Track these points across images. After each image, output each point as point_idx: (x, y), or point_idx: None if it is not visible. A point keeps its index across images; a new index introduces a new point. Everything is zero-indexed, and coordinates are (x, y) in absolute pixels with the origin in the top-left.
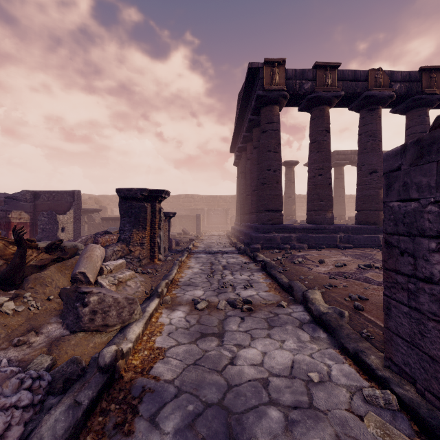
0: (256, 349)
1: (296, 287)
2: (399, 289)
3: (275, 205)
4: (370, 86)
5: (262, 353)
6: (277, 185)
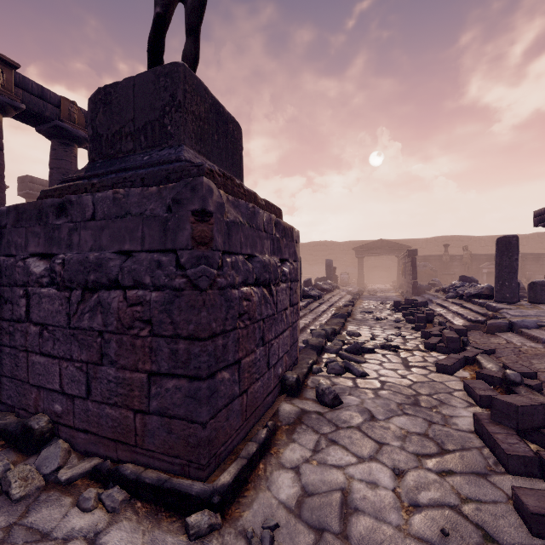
0: None
1: None
2: (5, 335)
3: None
4: (63, 117)
5: None
6: None
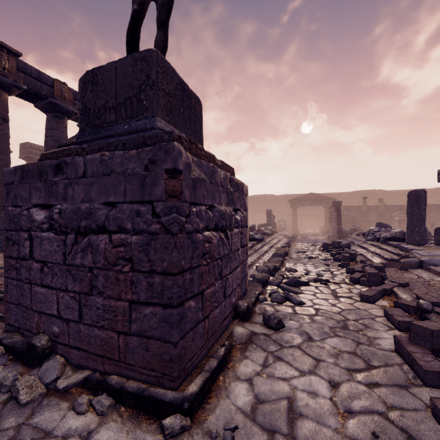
0: None
1: None
2: (12, 270)
3: None
4: (56, 95)
5: None
6: None
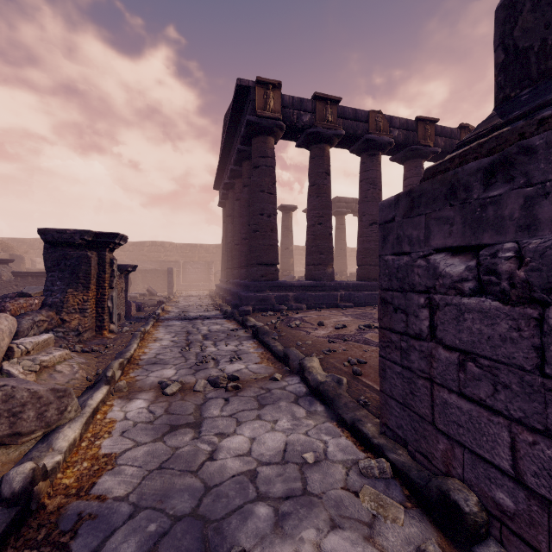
0: (242, 436)
1: (292, 355)
2: (393, 349)
3: (269, 257)
4: (370, 129)
5: (250, 440)
6: (272, 233)
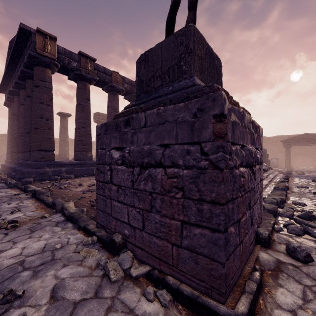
0: (17, 248)
1: (58, 202)
2: (100, 189)
3: (47, 146)
4: (113, 80)
5: (22, 248)
6: (49, 131)
